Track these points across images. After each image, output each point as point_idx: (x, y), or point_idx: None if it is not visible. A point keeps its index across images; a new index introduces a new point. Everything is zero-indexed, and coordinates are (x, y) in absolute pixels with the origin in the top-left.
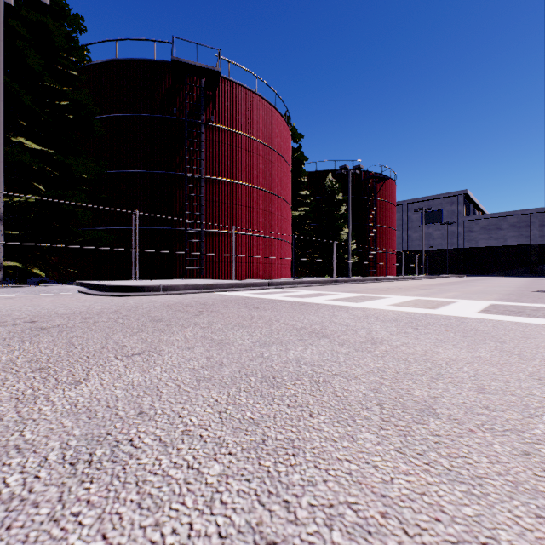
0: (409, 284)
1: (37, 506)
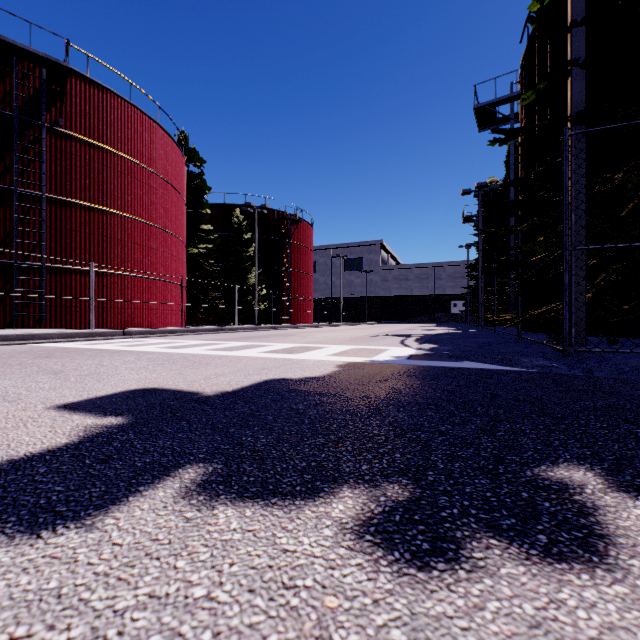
0: (294, 332)
1: None
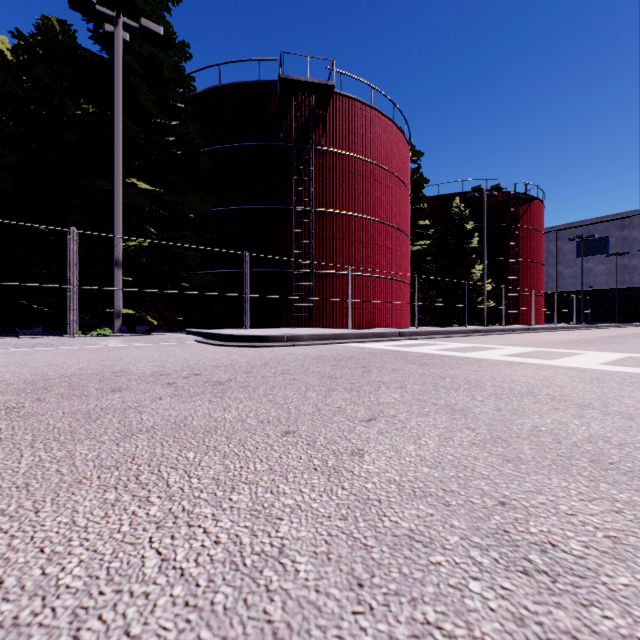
0: (581, 336)
1: (573, 637)
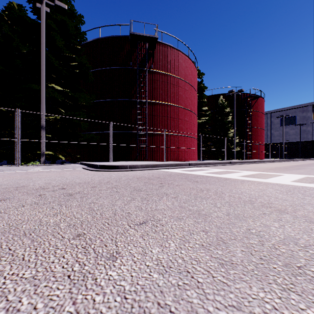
0: (282, 165)
1: None
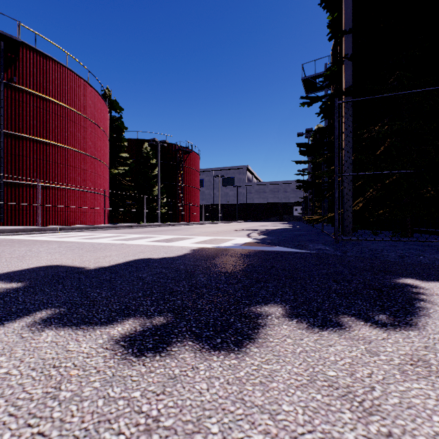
0: (182, 228)
1: None
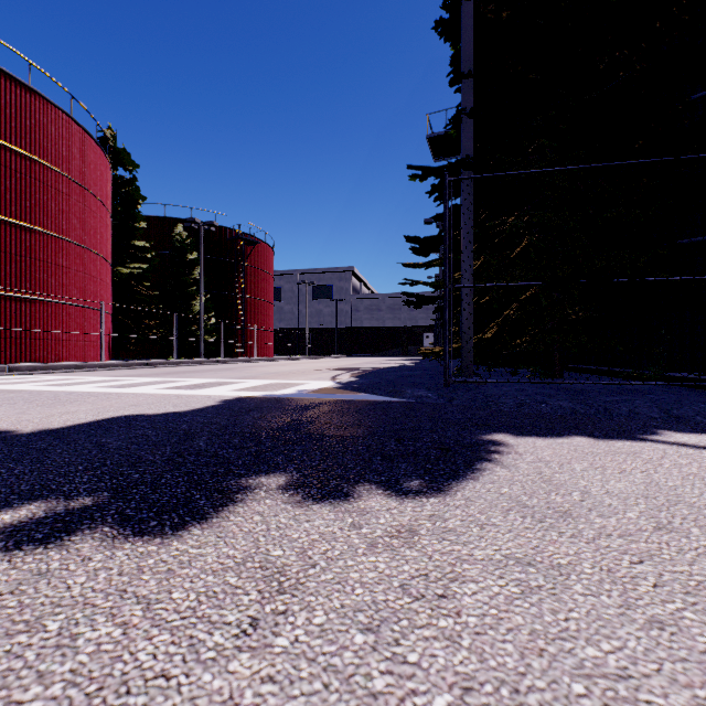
0: (238, 366)
1: None
